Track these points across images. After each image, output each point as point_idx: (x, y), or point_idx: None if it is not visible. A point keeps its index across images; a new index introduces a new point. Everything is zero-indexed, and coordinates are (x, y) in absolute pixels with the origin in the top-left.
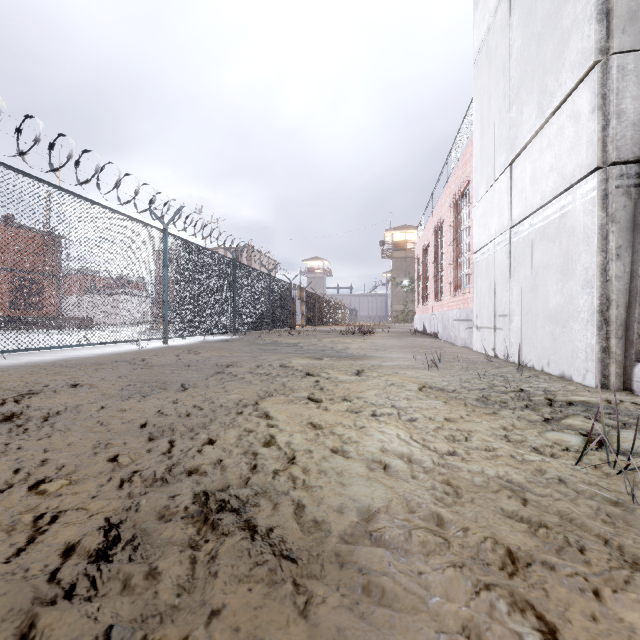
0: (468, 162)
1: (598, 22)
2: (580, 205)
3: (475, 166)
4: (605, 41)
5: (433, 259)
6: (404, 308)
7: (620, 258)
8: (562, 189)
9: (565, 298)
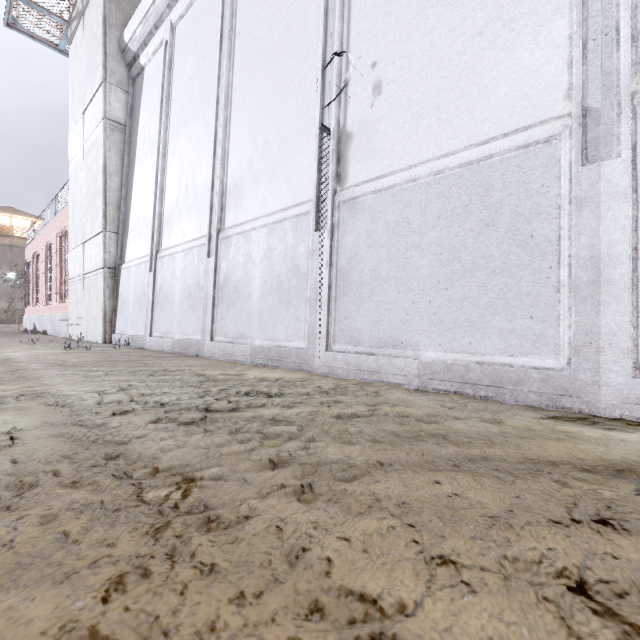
0: (68, 218)
1: (104, 218)
2: (100, 278)
3: (70, 227)
4: (106, 225)
5: (44, 269)
6: (9, 306)
7: (110, 300)
8: (97, 269)
9: (97, 312)
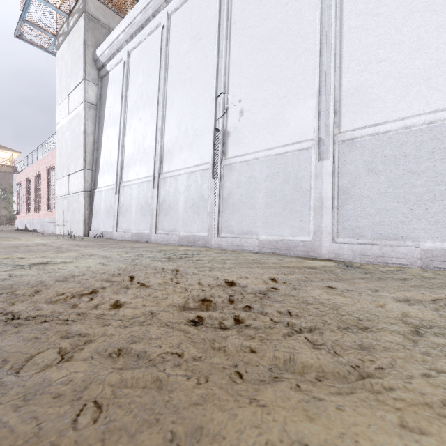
0: (54, 158)
1: (84, 161)
2: (81, 197)
3: (57, 165)
4: (85, 166)
5: (33, 190)
6: None
7: (88, 210)
8: (79, 191)
9: (79, 217)
